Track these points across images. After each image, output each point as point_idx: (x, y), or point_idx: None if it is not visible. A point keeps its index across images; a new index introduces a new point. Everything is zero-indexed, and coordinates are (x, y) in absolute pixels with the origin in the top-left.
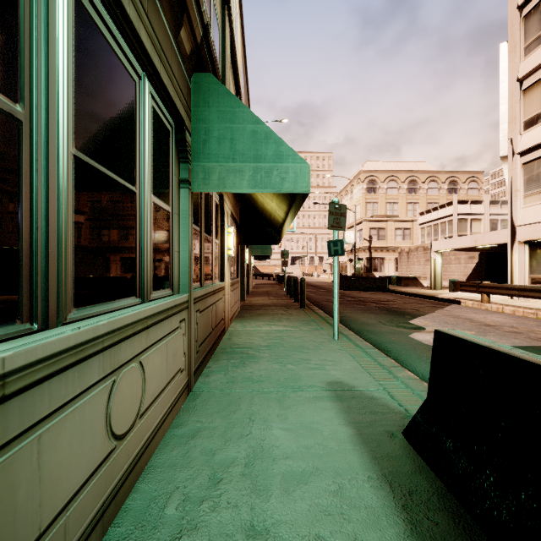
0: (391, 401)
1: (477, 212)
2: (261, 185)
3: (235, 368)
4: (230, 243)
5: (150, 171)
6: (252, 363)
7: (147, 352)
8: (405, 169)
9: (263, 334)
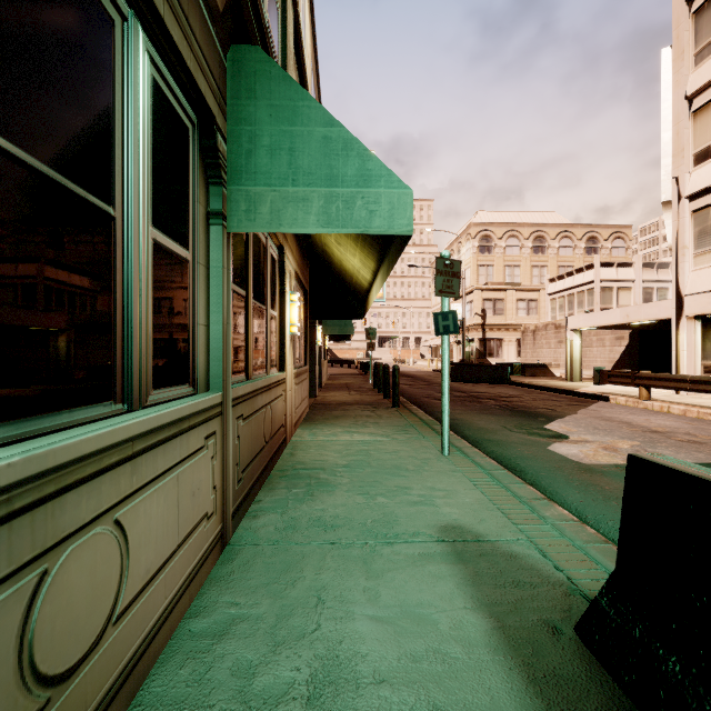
0: (543, 560)
1: (625, 278)
2: (337, 222)
3: (298, 502)
4: (294, 315)
5: (146, 185)
6: (324, 493)
7: (133, 501)
8: (529, 221)
9: (341, 446)
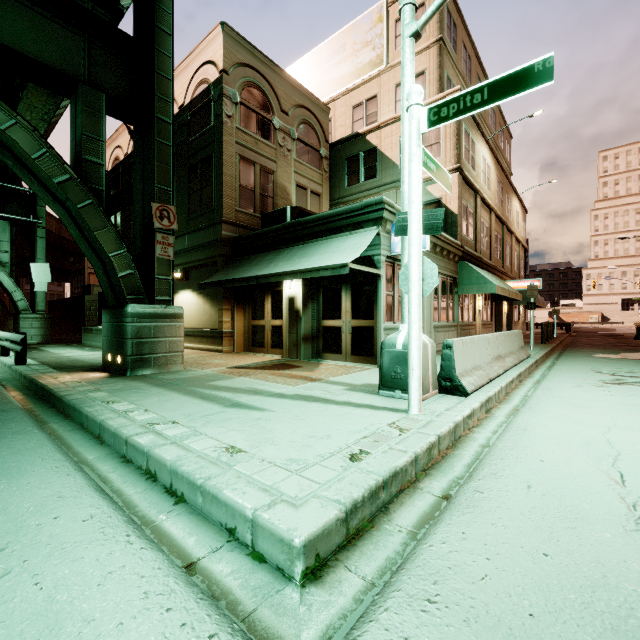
0: None
1: None
2: (479, 291)
3: None
4: (479, 304)
5: (448, 296)
6: None
7: (448, 332)
8: None
9: None
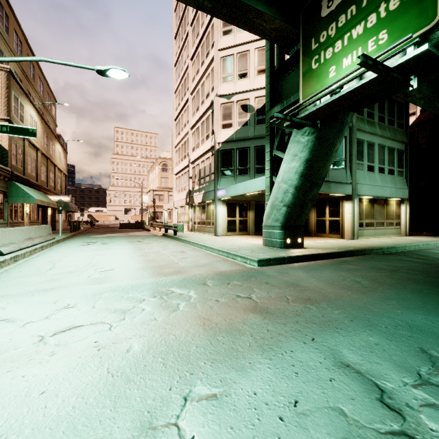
0: None
1: None
2: (25, 202)
3: None
4: (27, 209)
5: None
6: None
7: None
8: None
9: None
